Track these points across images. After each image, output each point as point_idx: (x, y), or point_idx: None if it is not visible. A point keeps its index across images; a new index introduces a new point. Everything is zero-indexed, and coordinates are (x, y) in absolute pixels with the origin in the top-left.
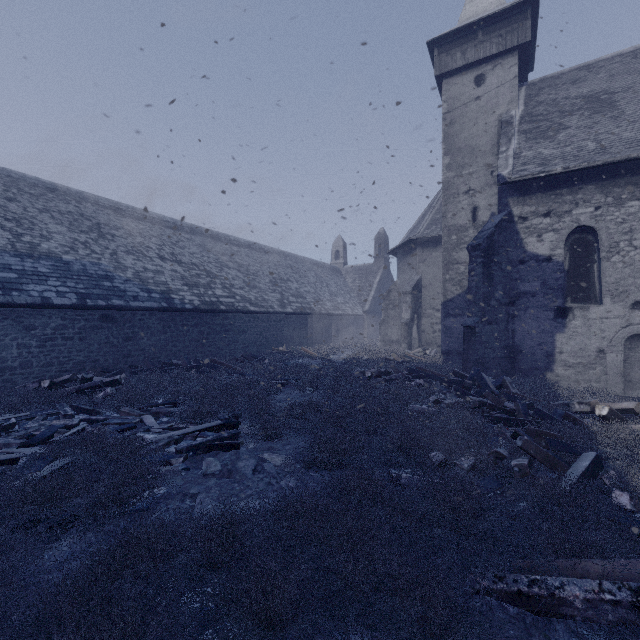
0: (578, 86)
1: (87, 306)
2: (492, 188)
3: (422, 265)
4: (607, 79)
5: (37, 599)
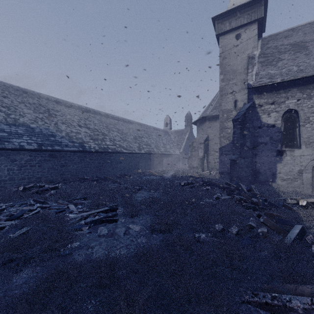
0: (288, 39)
1: (42, 149)
2: (244, 90)
3: (209, 129)
4: (303, 35)
5: (6, 306)
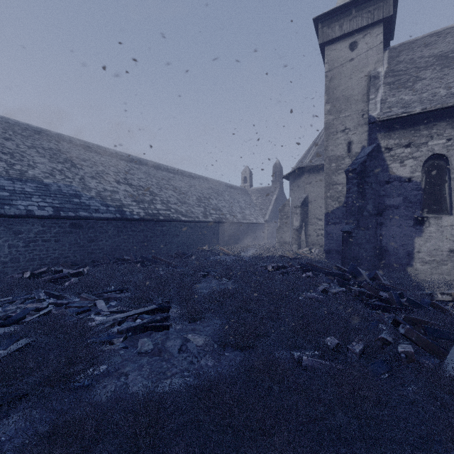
0: (430, 48)
1: (60, 216)
2: (363, 127)
3: (308, 186)
4: (453, 42)
5: None
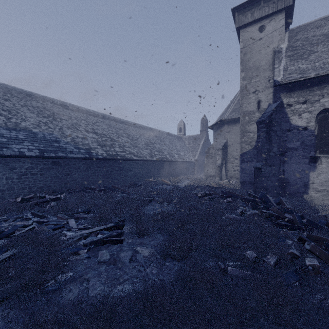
0: (321, 29)
1: (44, 156)
2: (269, 89)
3: (227, 134)
4: None
5: None
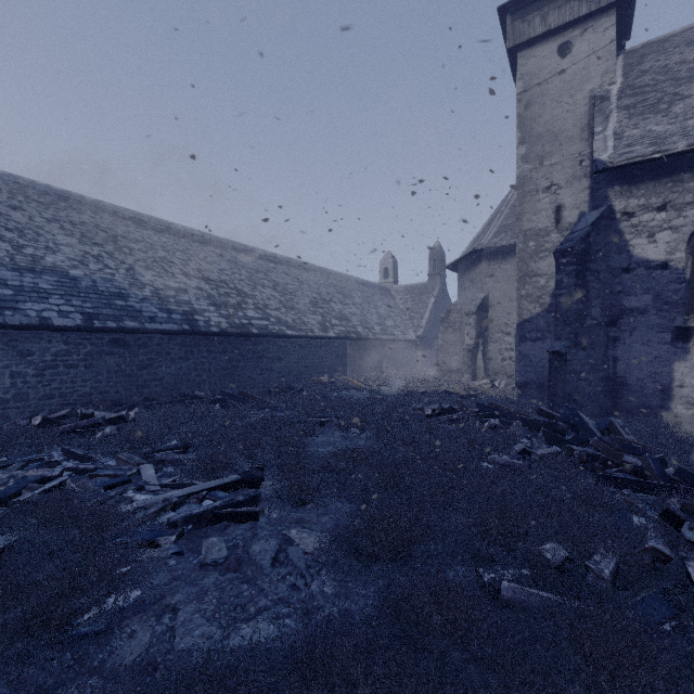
0: None
1: (94, 328)
2: (581, 181)
3: (488, 280)
4: None
5: None
